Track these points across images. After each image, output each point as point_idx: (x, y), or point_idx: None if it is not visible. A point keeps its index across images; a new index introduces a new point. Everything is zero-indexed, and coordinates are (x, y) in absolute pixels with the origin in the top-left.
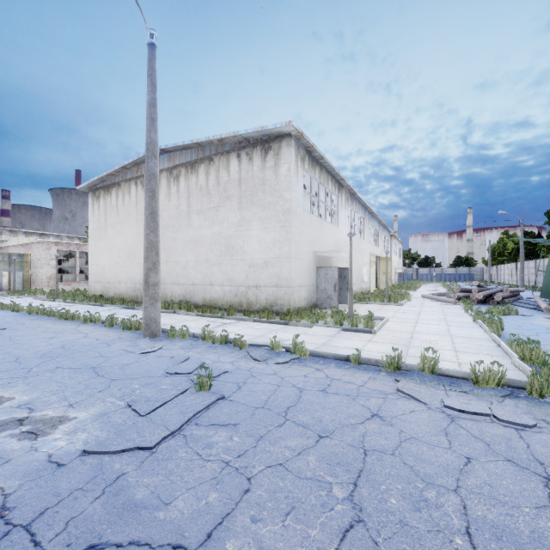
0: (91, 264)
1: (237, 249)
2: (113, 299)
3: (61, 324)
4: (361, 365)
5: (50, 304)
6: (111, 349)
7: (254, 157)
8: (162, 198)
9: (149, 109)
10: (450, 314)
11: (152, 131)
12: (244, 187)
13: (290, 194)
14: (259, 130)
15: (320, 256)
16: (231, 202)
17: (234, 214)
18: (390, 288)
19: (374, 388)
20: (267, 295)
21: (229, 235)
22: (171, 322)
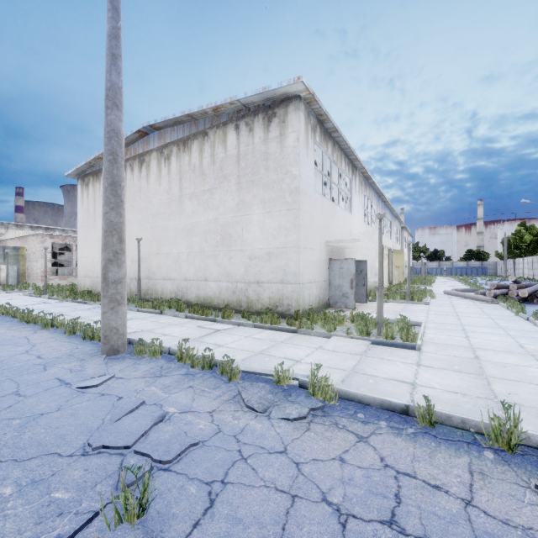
0: (80, 257)
1: (235, 238)
2: (99, 296)
3: (16, 329)
4: (434, 427)
5: (32, 301)
6: (41, 377)
7: (255, 127)
8: (152, 181)
9: (109, 42)
10: (497, 317)
11: (113, 71)
12: (243, 164)
13: (298, 169)
14: (260, 91)
15: (333, 247)
16: (228, 182)
17: (231, 196)
18: (403, 283)
19: (503, 518)
20: (271, 293)
21: (226, 222)
22: (151, 327)
